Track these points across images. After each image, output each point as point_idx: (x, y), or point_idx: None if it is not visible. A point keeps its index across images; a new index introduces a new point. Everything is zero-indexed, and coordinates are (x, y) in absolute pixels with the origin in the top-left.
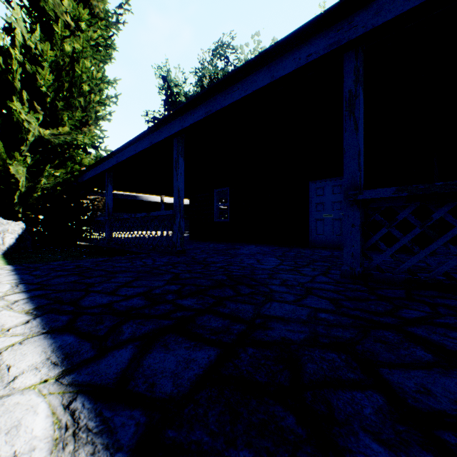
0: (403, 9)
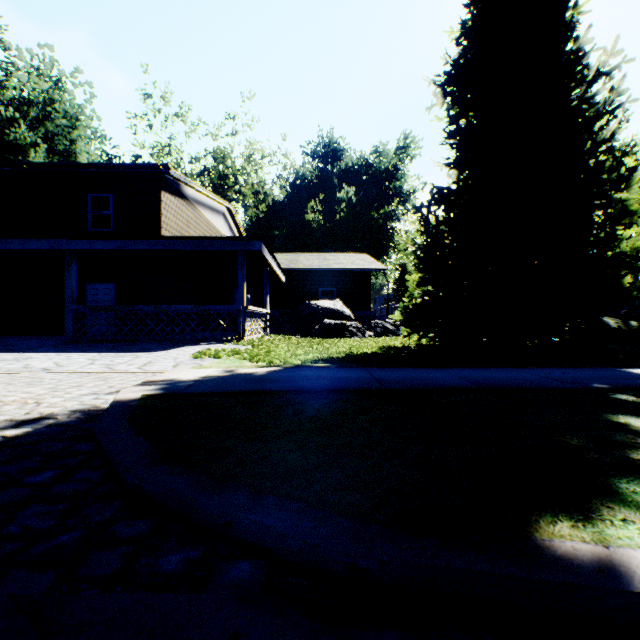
0: (76, 248)
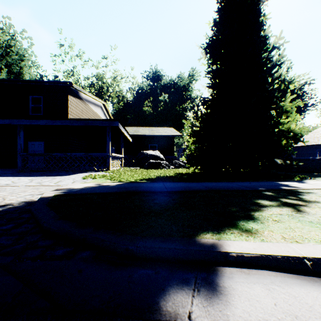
0: (23, 124)
